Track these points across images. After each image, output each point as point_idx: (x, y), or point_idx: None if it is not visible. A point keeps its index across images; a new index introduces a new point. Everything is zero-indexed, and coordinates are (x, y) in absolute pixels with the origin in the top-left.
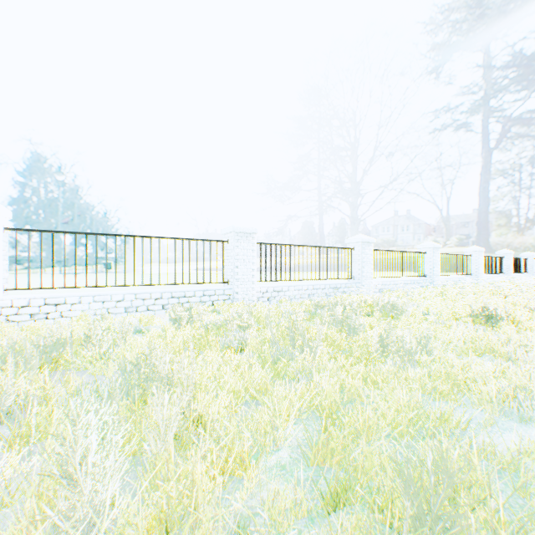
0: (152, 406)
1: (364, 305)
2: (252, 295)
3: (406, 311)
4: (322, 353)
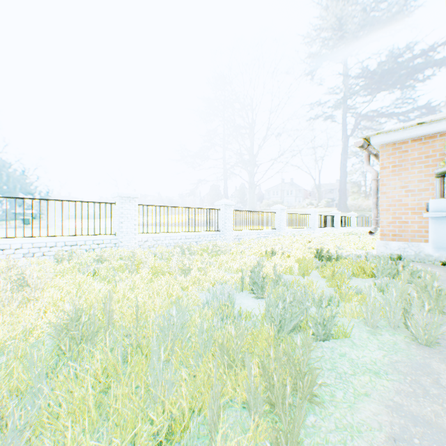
0: (1, 288)
1: (207, 248)
2: (135, 243)
3: (226, 250)
4: (143, 273)
